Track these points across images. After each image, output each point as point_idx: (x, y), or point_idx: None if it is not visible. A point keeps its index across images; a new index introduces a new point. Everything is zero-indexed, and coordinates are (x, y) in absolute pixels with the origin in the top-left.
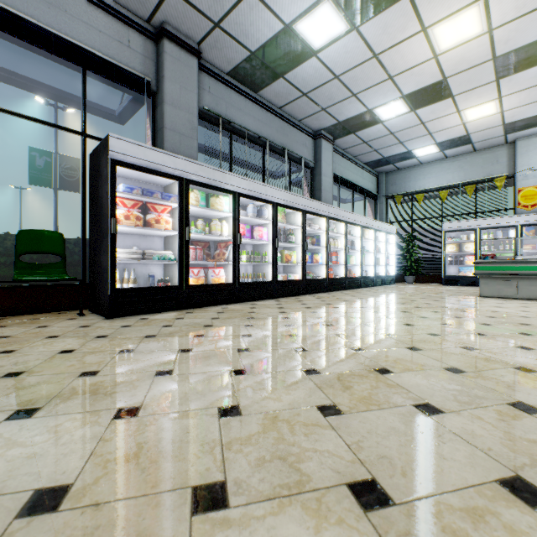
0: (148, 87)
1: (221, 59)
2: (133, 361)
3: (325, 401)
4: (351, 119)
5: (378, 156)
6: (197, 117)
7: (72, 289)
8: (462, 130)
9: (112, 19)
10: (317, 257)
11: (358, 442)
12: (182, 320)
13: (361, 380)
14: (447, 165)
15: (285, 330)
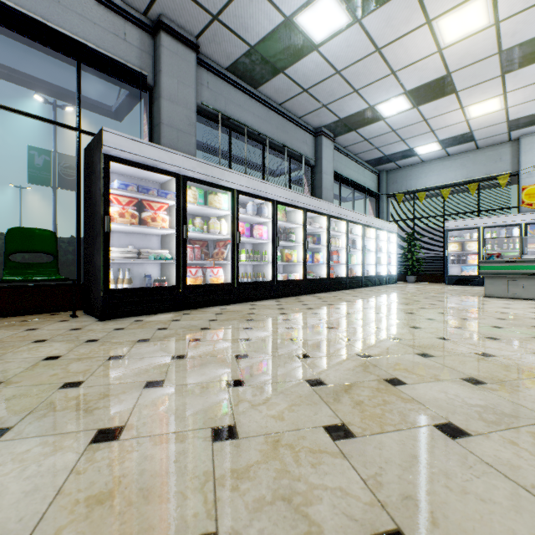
0: (145, 82)
1: (219, 54)
2: (122, 369)
3: (333, 420)
4: (352, 116)
5: (380, 154)
6: (195, 113)
7: (66, 289)
8: (465, 127)
9: (108, 11)
10: (318, 256)
11: (376, 476)
12: (178, 323)
13: (371, 393)
14: (449, 163)
15: (286, 333)
